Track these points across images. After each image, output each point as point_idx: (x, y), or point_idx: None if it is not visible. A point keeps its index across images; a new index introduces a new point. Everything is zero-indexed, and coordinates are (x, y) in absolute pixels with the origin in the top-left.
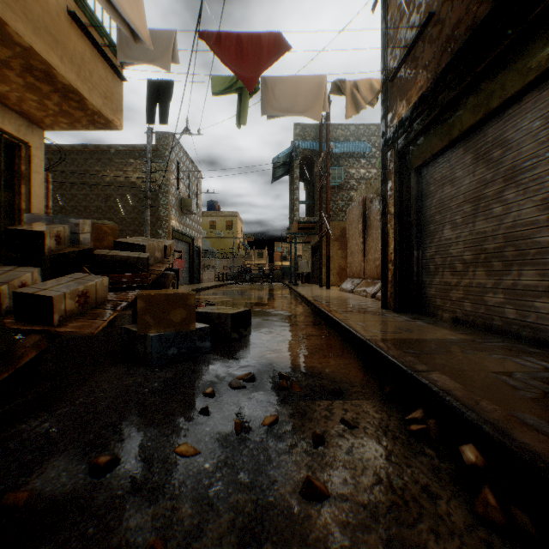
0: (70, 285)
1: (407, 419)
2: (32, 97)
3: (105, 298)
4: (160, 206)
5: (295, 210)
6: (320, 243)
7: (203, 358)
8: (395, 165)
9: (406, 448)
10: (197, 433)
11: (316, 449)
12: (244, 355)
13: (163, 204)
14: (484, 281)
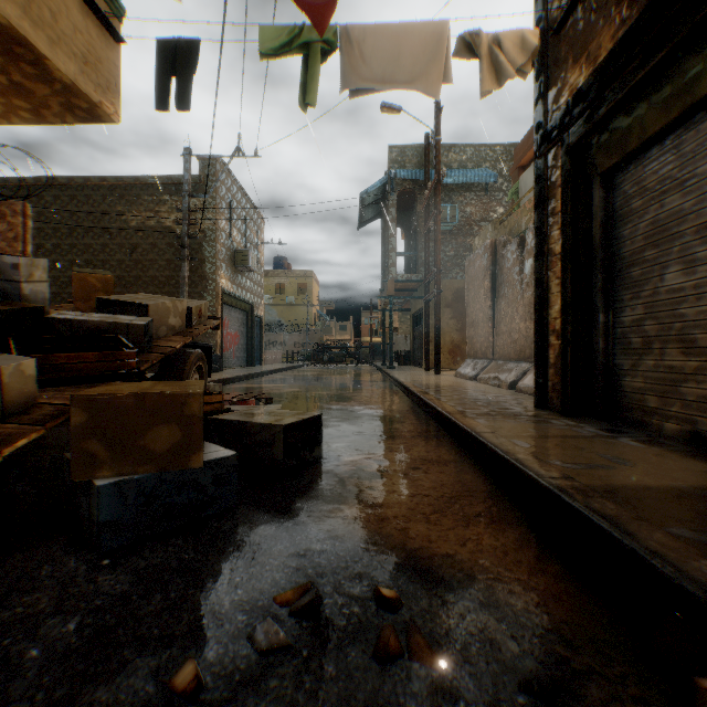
0: None
1: None
2: None
3: (32, 401)
4: (205, 259)
5: (390, 265)
6: (426, 309)
7: (219, 525)
8: (563, 171)
9: None
10: None
11: None
12: (302, 515)
13: (209, 257)
14: None
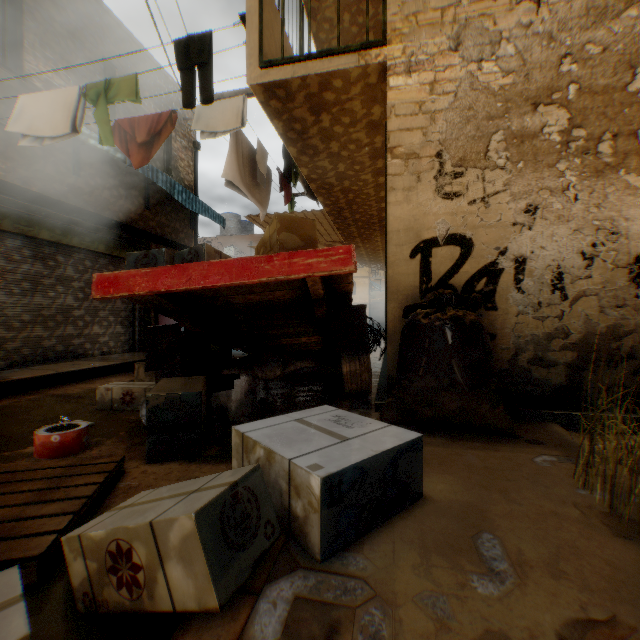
0: None
1: None
2: (340, 129)
3: None
4: None
5: None
6: None
7: None
8: None
9: None
10: None
11: None
12: None
13: None
14: (44, 333)
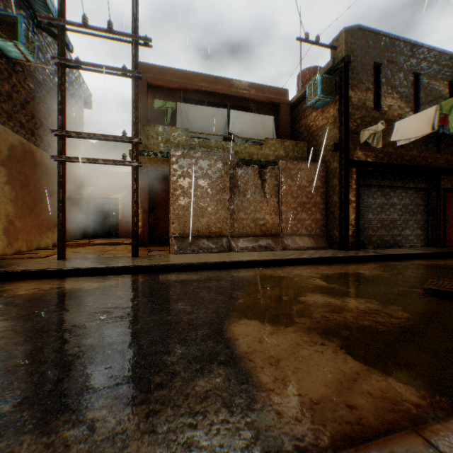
0: None
1: None
2: None
3: None
4: None
5: None
6: (65, 171)
7: None
8: (357, 178)
9: None
10: None
11: None
12: None
13: None
14: (384, 233)
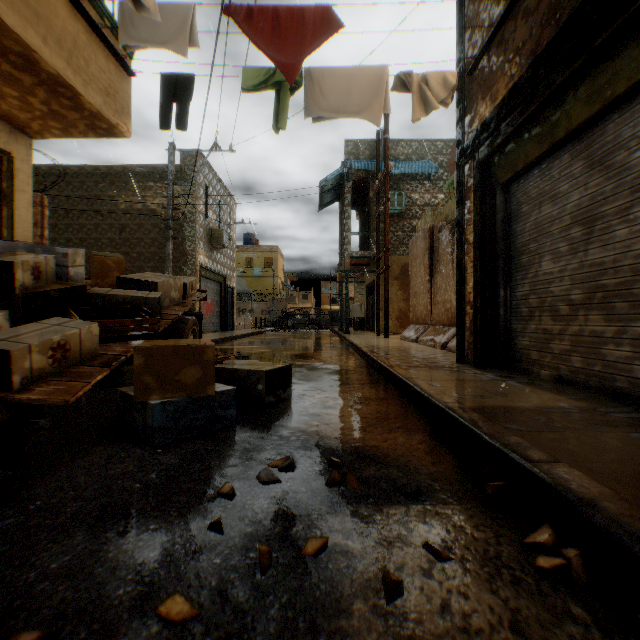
0: (42, 334)
1: (526, 542)
2: (11, 92)
3: (95, 352)
4: (185, 238)
5: (346, 243)
6: (376, 282)
7: (226, 433)
8: (475, 180)
9: (538, 603)
10: (200, 569)
11: (391, 604)
12: (280, 428)
13: (188, 236)
14: (601, 329)
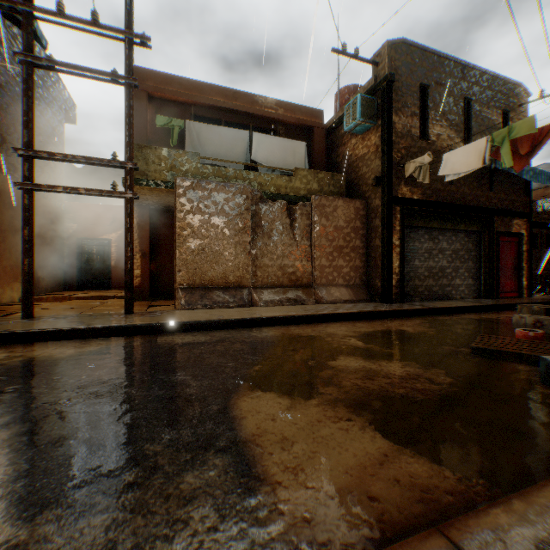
0: None
1: None
2: None
3: None
4: None
5: None
6: (33, 203)
7: None
8: (402, 218)
9: None
10: None
11: None
12: None
13: None
14: (432, 283)
